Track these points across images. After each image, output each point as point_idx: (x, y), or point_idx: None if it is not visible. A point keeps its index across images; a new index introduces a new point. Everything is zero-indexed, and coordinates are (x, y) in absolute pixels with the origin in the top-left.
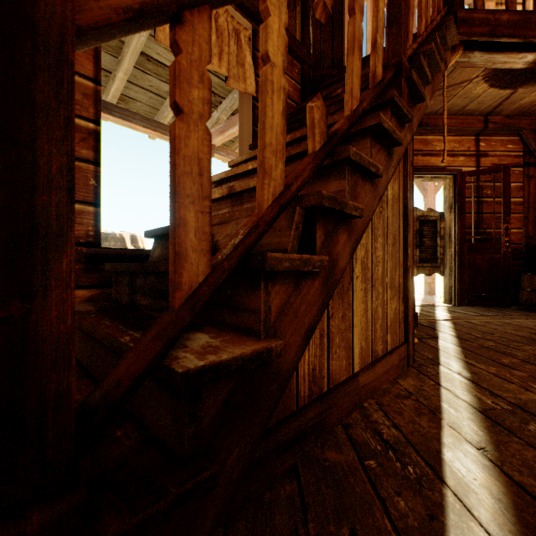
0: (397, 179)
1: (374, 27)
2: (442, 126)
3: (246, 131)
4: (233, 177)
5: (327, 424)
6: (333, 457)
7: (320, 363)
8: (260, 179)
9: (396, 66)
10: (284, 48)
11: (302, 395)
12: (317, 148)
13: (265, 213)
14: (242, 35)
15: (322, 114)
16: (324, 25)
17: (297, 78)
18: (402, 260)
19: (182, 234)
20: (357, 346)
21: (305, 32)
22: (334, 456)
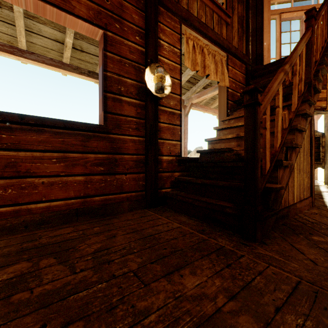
0: (307, 127)
1: (301, 73)
2: (324, 84)
3: (223, 102)
4: (228, 127)
5: (289, 216)
6: (294, 223)
7: (286, 196)
8: (275, 140)
9: (308, 83)
10: (281, 102)
11: (282, 205)
12: (287, 126)
13: (278, 150)
14: (223, 60)
15: (287, 114)
16: (251, 36)
17: (243, 72)
18: (309, 161)
19: (266, 157)
20: (295, 193)
21: (247, 49)
22: (295, 223)
